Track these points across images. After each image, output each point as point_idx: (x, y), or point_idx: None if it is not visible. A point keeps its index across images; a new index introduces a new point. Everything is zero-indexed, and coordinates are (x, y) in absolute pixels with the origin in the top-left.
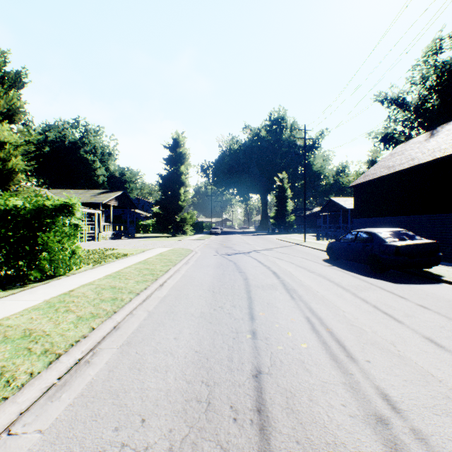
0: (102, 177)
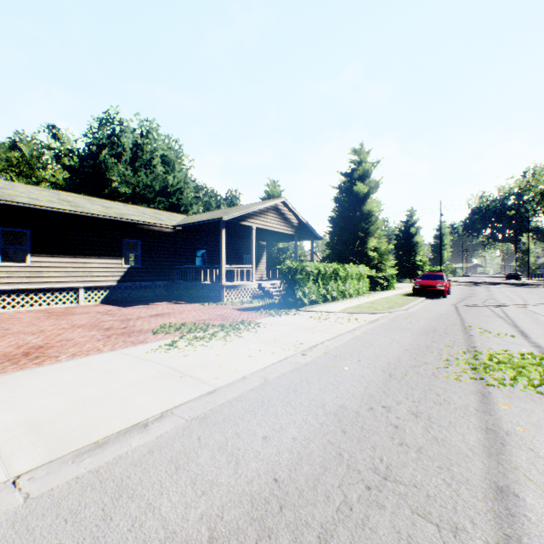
0: None
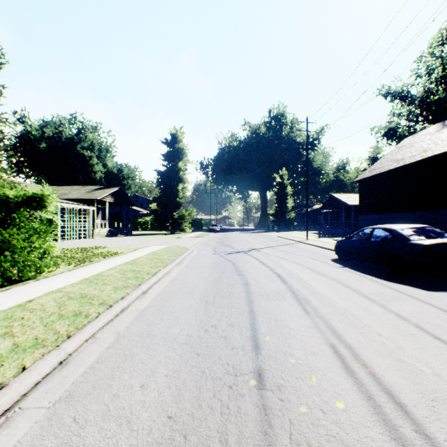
0: (100, 174)
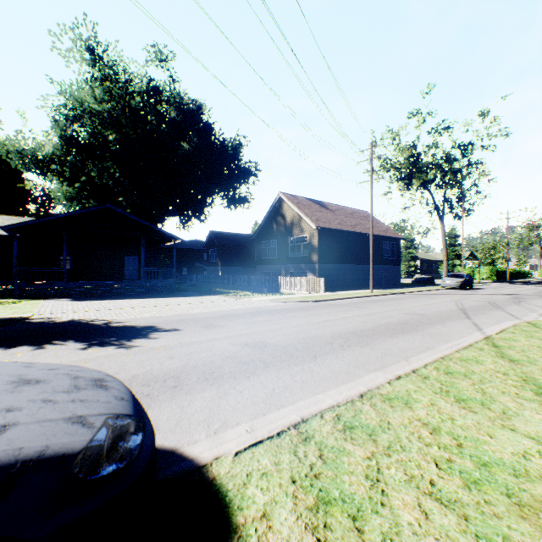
0: None
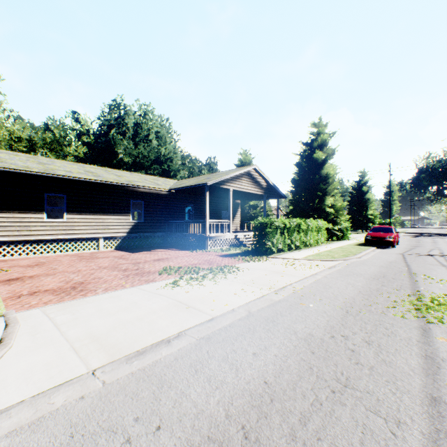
0: None
